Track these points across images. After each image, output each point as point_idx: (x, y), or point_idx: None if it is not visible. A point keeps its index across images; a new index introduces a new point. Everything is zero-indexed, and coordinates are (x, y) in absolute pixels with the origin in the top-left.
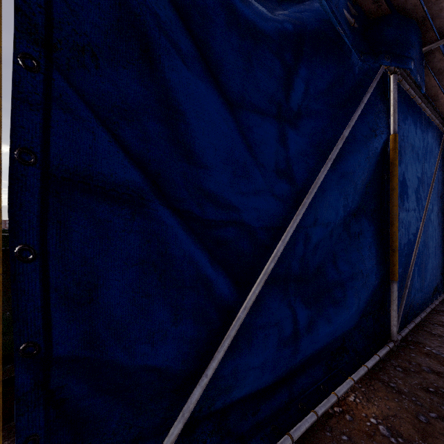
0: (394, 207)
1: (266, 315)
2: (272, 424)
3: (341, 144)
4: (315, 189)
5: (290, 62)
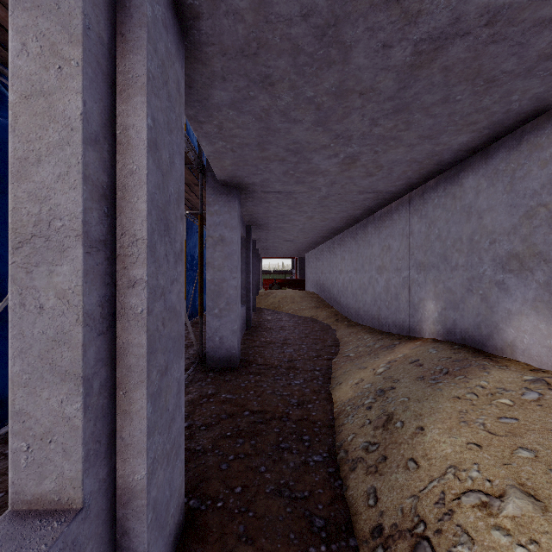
0: None
1: (0, 343)
2: (6, 422)
3: None
4: None
5: None
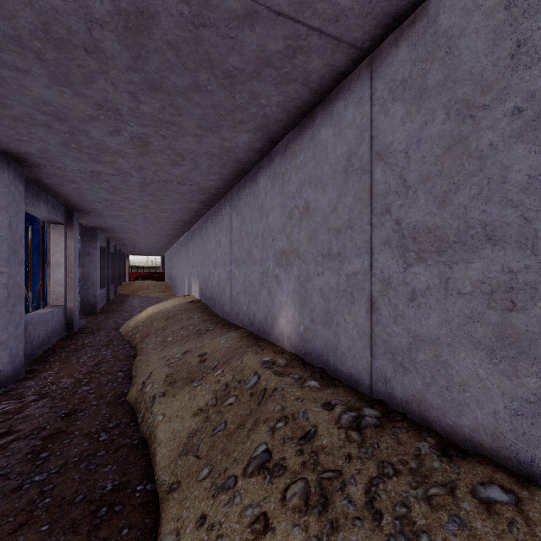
0: (31, 265)
1: None
2: None
3: None
4: None
5: None
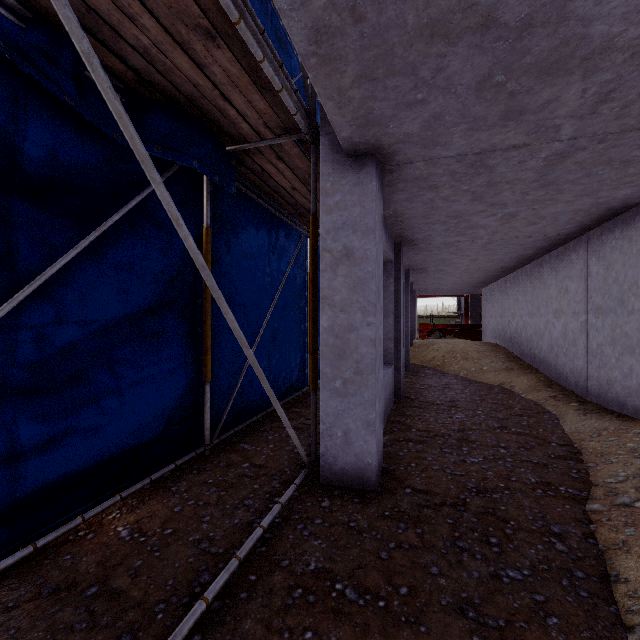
0: (206, 304)
1: None
2: None
3: (101, 231)
4: (40, 280)
5: (2, 120)
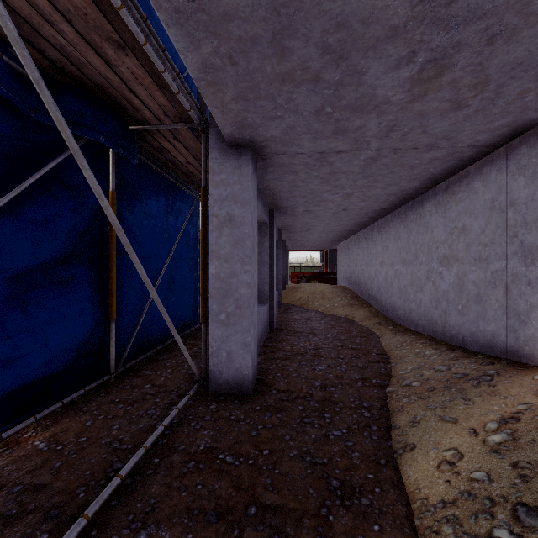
0: (112, 255)
1: None
2: None
3: (17, 193)
4: None
5: None
